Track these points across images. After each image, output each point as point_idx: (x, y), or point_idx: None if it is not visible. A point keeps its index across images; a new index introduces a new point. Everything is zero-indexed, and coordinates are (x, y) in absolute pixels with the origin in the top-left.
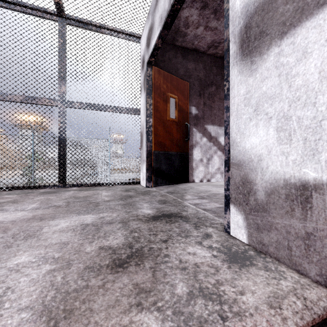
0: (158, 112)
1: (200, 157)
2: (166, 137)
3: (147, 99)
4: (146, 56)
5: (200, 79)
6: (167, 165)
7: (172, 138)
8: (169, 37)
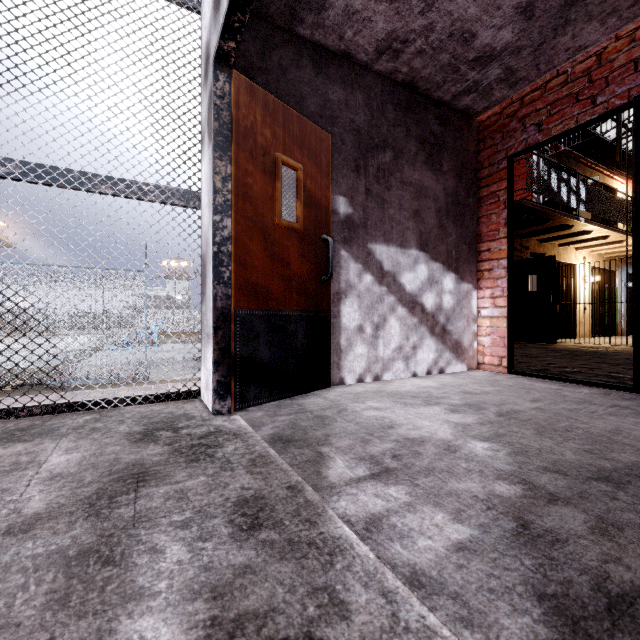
0: (248, 202)
1: (357, 322)
2: (271, 270)
3: (216, 161)
4: (214, 38)
5: (357, 130)
6: (274, 348)
7: (289, 275)
8: (281, 7)
